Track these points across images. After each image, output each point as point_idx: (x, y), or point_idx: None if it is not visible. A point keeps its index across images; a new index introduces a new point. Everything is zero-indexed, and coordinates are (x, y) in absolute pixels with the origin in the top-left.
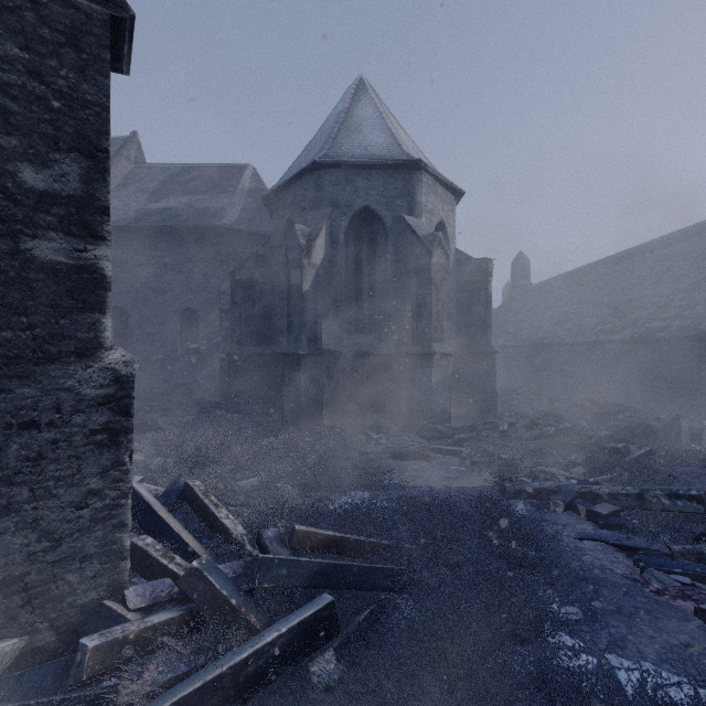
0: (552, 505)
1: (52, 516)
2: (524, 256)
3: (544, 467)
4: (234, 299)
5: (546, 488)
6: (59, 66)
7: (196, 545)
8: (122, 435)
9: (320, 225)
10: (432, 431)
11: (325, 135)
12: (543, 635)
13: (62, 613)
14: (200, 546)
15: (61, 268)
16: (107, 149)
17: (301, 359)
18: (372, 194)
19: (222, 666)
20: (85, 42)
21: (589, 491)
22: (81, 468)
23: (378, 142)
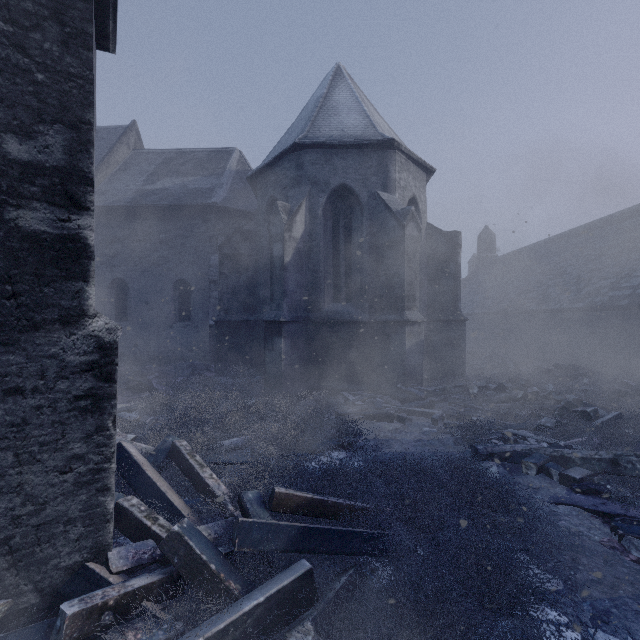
0: (524, 468)
1: (36, 481)
2: (489, 230)
3: (514, 429)
4: (222, 271)
5: (518, 450)
6: (42, 39)
7: (181, 504)
8: (106, 400)
9: (300, 201)
10: (406, 394)
11: (305, 118)
12: (523, 607)
13: (46, 576)
14: (184, 505)
15: (45, 238)
16: (90, 121)
17: (283, 325)
18: (348, 172)
19: (199, 638)
20: (68, 16)
21: (561, 455)
22: (65, 433)
23: (354, 124)
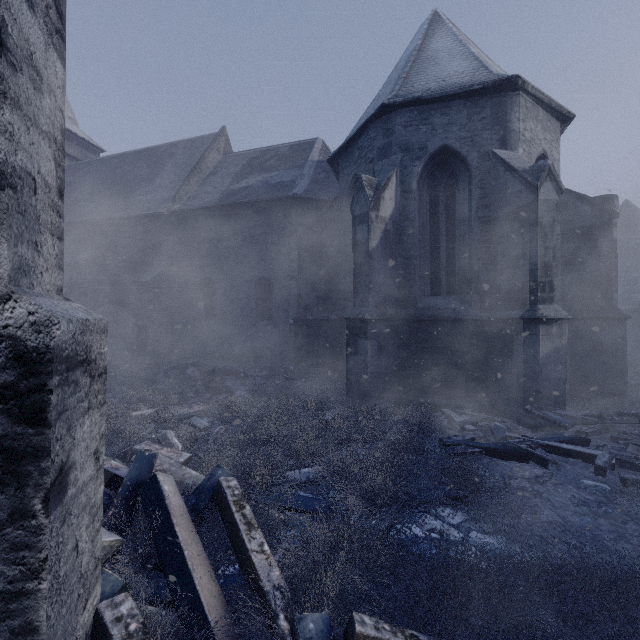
0: None
1: None
2: (631, 205)
3: None
4: (300, 264)
5: None
6: None
7: (212, 596)
8: (30, 460)
9: (389, 174)
10: (539, 420)
11: (395, 78)
12: None
13: None
14: (217, 597)
15: None
16: None
17: (368, 324)
18: (451, 130)
19: None
20: None
21: None
22: None
23: (459, 70)
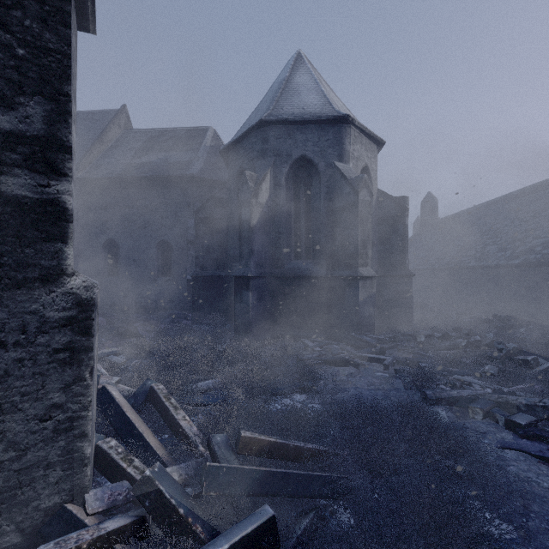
0: (471, 413)
1: (18, 428)
2: (432, 196)
3: (460, 375)
4: (197, 232)
5: (464, 396)
6: (23, 17)
7: (156, 444)
8: (83, 353)
9: (265, 171)
10: (359, 341)
11: (270, 98)
12: None
13: (27, 516)
14: (159, 445)
15: (26, 202)
16: (68, 93)
17: (250, 280)
18: (308, 145)
19: None
20: None
21: (506, 401)
22: (44, 384)
23: (313, 103)
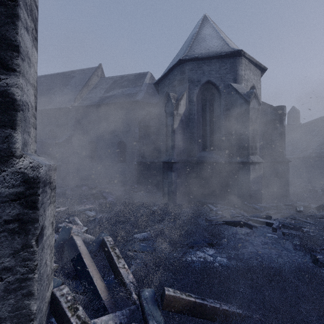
0: None
1: None
2: (295, 108)
3: None
4: (140, 135)
5: None
6: None
7: (102, 287)
8: (30, 224)
9: (183, 93)
10: (250, 208)
11: (186, 46)
12: None
13: None
14: (104, 288)
15: None
16: None
17: (173, 164)
18: (212, 73)
19: None
20: None
21: None
22: None
23: (215, 45)
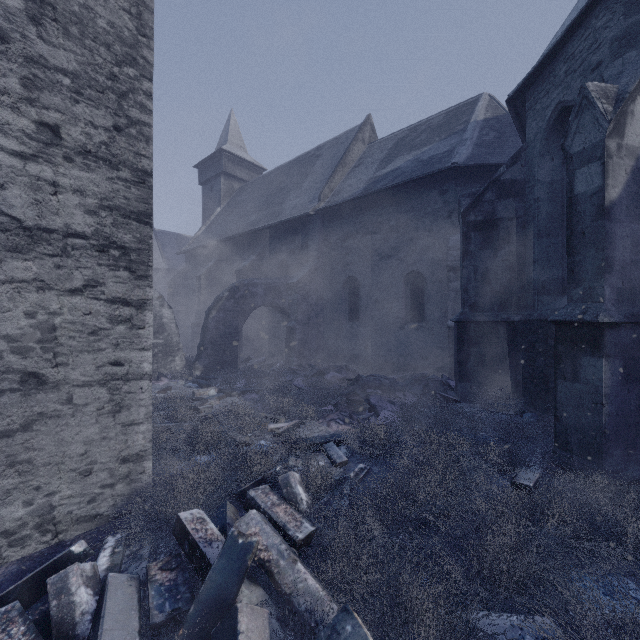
0: None
1: None
2: None
3: None
4: (466, 248)
5: None
6: None
7: None
8: None
9: None
10: None
11: None
12: None
13: None
14: None
15: None
16: None
17: (604, 331)
18: None
19: None
20: None
21: None
22: None
23: None
